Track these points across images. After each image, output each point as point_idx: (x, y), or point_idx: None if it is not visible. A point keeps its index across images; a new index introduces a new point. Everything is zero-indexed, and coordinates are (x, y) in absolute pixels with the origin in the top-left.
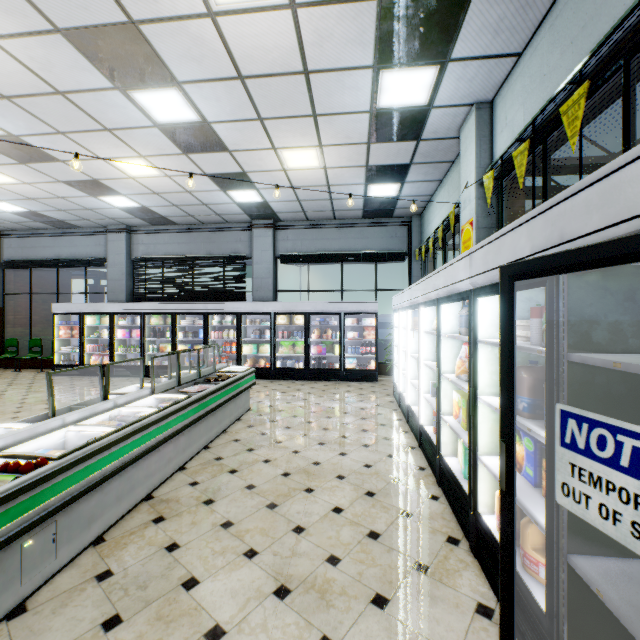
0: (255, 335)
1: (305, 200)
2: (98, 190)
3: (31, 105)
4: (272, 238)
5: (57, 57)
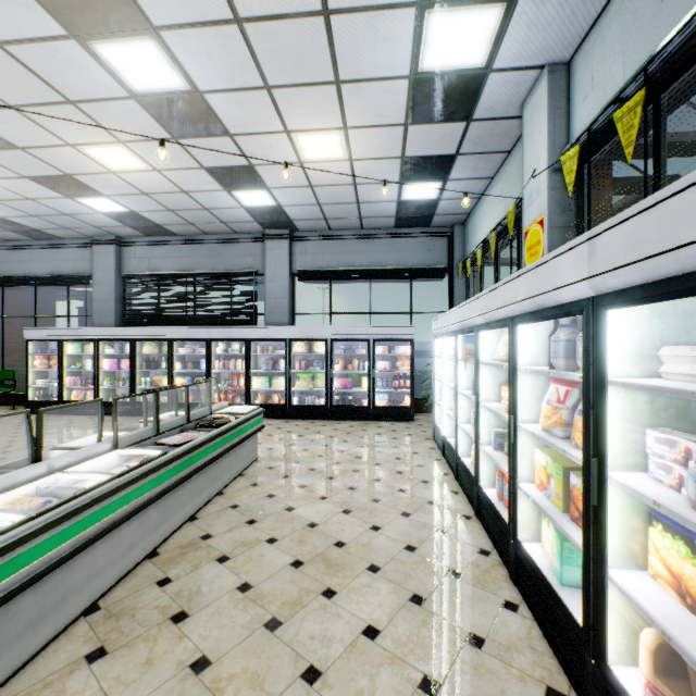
0: (267, 366)
1: (327, 204)
2: (74, 189)
3: None
4: (288, 251)
5: None
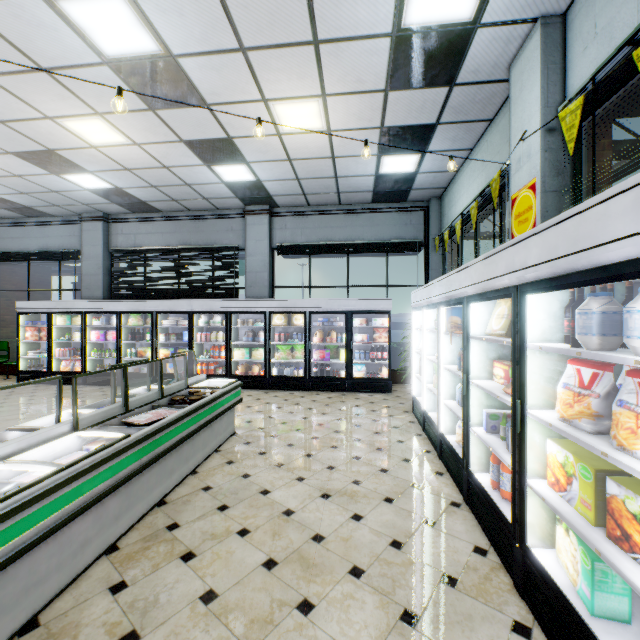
0: (247, 338)
1: (305, 178)
2: (58, 165)
3: None
4: (268, 226)
5: None
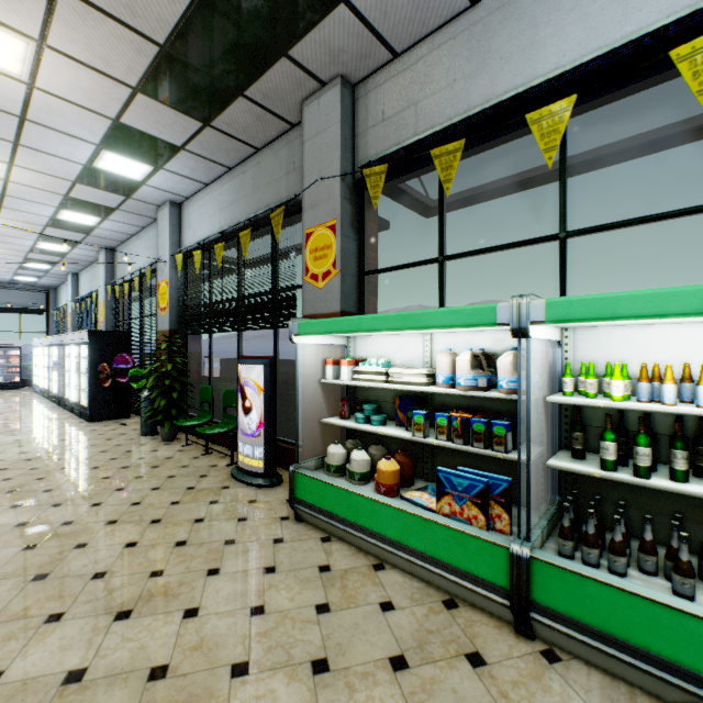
0: None
1: None
2: None
3: None
4: None
5: None
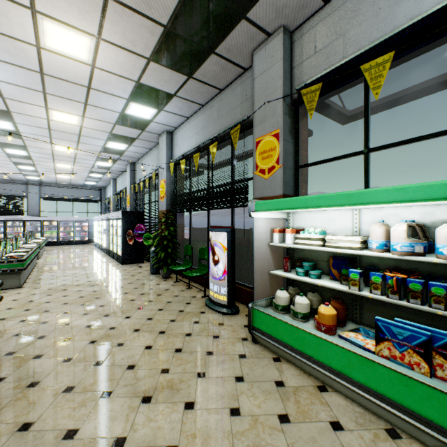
0: (33, 229)
1: (60, 181)
2: None
3: None
4: (39, 190)
5: (4, 161)
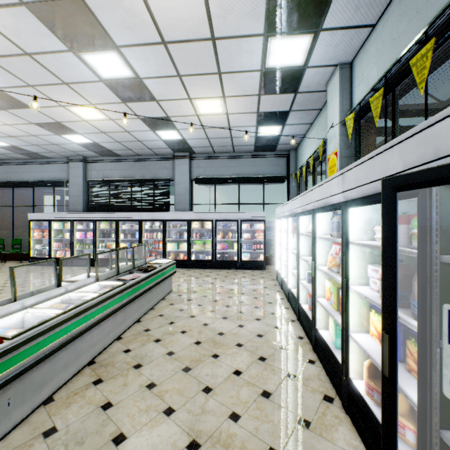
0: (176, 236)
1: (212, 138)
2: (61, 130)
3: (6, 64)
4: (189, 166)
5: (23, 25)
